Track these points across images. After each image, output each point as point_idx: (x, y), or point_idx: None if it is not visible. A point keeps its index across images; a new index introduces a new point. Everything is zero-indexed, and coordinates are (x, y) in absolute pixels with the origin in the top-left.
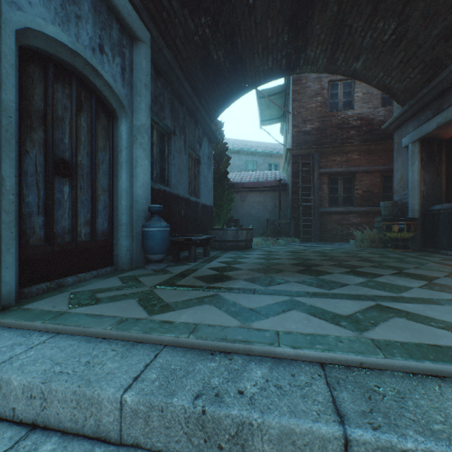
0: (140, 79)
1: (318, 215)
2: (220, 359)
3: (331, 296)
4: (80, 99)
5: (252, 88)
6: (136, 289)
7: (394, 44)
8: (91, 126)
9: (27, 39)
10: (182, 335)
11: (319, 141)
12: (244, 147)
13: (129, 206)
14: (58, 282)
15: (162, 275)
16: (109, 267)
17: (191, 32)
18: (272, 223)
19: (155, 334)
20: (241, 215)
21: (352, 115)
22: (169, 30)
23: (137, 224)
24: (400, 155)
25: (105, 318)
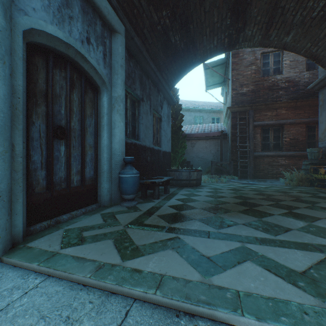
0: (117, 61)
1: (252, 158)
2: (186, 324)
3: (279, 244)
4: (72, 79)
5: (201, 62)
6: (113, 228)
7: (322, 19)
8: (81, 99)
9: (33, 37)
10: (150, 290)
11: (253, 100)
12: (193, 106)
13: (109, 158)
14: (56, 220)
15: (133, 213)
16: (94, 204)
17: (155, 23)
18: (215, 164)
19: (126, 287)
20: (192, 157)
21: (281, 79)
22: (138, 23)
23: (115, 171)
24: (324, 110)
25: (86, 262)
